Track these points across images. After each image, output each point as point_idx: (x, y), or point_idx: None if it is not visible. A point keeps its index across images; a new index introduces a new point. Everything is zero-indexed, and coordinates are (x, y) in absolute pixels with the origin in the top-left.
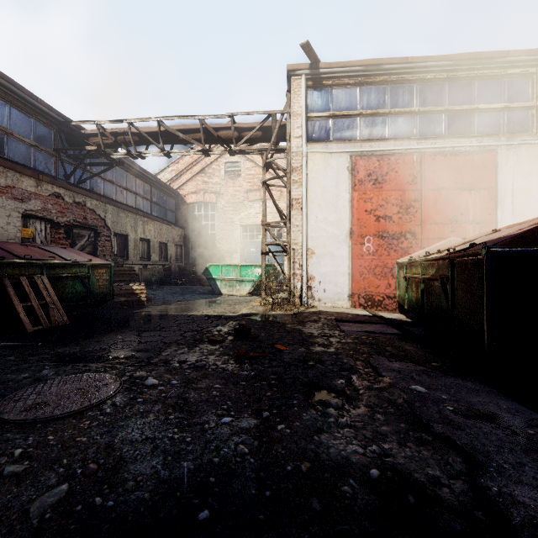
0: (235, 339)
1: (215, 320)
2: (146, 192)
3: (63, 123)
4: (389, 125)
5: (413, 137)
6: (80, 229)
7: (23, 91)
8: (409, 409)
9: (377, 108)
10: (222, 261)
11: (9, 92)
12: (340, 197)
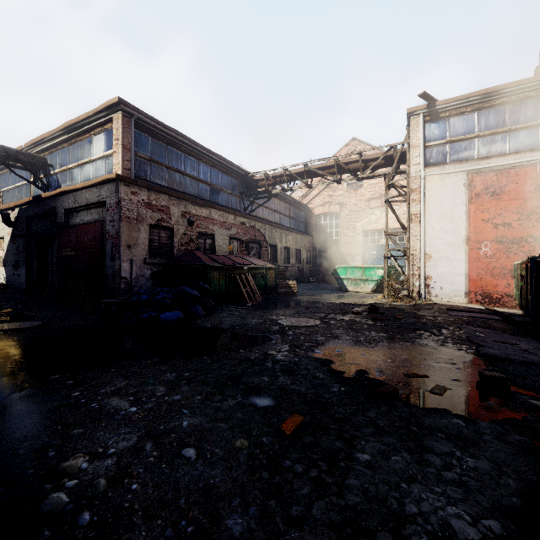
0: (369, 313)
1: (350, 306)
2: (286, 210)
3: (244, 176)
4: (509, 141)
5: (536, 148)
6: (252, 243)
7: (228, 162)
8: (466, 338)
9: (496, 128)
10: (345, 263)
11: (222, 165)
12: (457, 210)
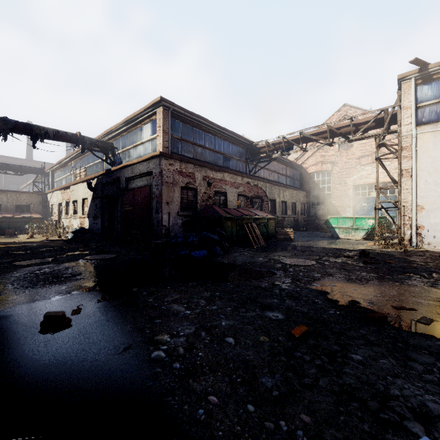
0: (360, 257)
1: (342, 250)
2: (283, 170)
3: (249, 145)
4: None
5: None
6: (255, 198)
7: (237, 135)
8: None
9: None
10: (336, 214)
11: (232, 138)
12: None
